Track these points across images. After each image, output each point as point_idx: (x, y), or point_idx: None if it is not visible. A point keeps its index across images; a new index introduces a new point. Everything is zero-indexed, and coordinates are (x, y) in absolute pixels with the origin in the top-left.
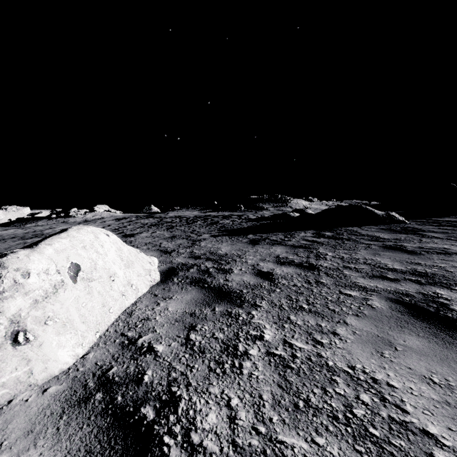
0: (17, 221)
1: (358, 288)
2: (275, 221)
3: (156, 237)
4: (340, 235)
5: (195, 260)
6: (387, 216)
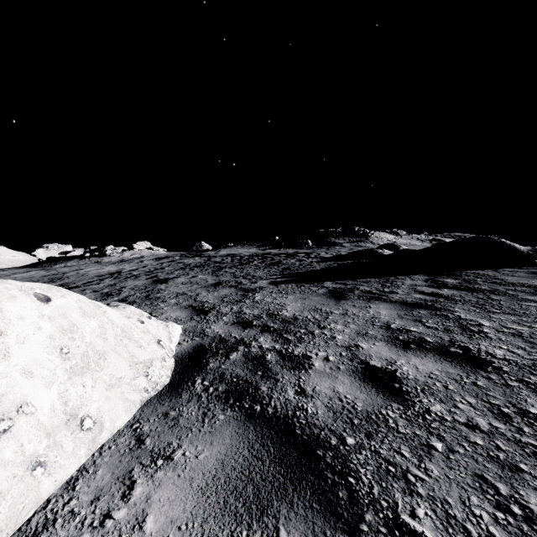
0: (47, 260)
1: None
2: (359, 261)
3: (194, 284)
4: (473, 285)
5: (242, 330)
6: (535, 254)
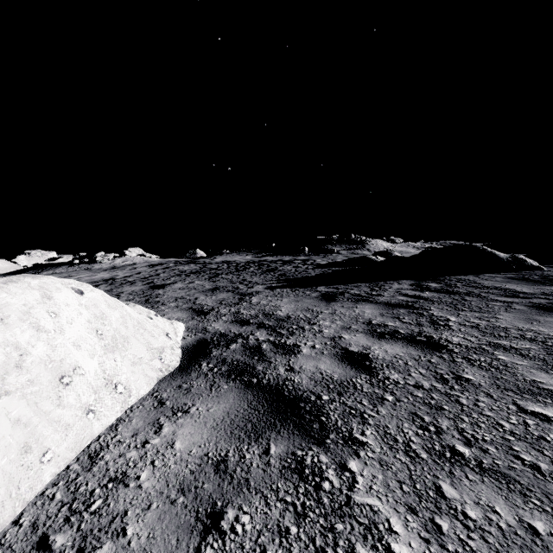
0: (33, 267)
1: (551, 399)
2: (353, 268)
3: (192, 289)
4: (453, 288)
5: (240, 326)
6: (514, 260)
